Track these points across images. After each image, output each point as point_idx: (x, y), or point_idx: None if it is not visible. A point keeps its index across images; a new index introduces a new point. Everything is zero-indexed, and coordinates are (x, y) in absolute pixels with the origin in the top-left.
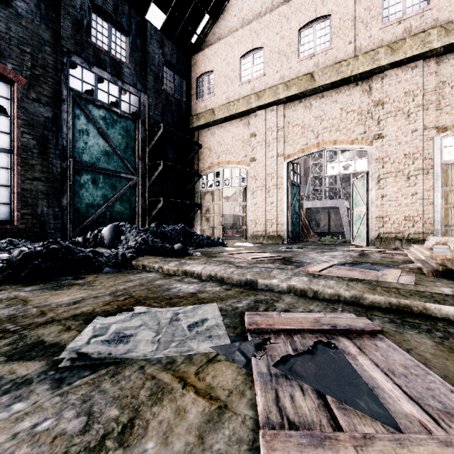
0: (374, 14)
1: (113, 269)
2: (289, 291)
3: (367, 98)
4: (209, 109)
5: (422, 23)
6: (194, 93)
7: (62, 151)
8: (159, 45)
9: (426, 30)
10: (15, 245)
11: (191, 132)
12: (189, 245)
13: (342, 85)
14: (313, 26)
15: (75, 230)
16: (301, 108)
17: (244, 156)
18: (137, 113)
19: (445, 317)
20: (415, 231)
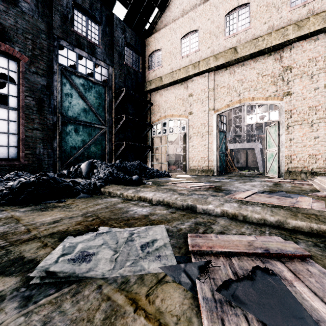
0: (284, 0)
1: (87, 195)
2: (223, 215)
3: (279, 65)
4: (158, 77)
5: (323, 4)
6: (147, 66)
7: (53, 109)
8: (122, 31)
9: None
10: (20, 176)
11: (145, 94)
12: (144, 176)
13: (258, 55)
14: (236, 12)
15: (62, 165)
16: (226, 74)
17: (184, 111)
18: (106, 81)
19: None
20: (317, 166)
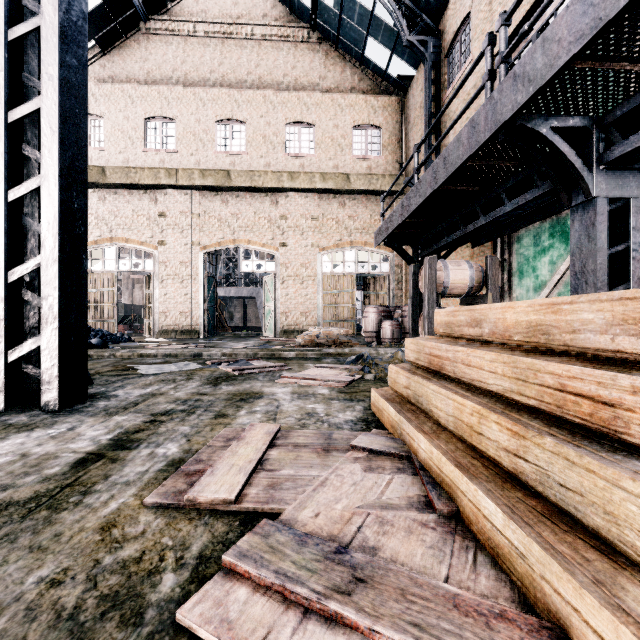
0: (280, 141)
1: None
2: (223, 356)
3: (275, 210)
4: (97, 166)
5: (311, 165)
6: None
7: None
8: None
9: (313, 172)
10: None
11: None
12: None
13: (255, 192)
14: (230, 125)
15: None
16: (218, 201)
17: (150, 236)
18: None
19: (286, 356)
20: (307, 324)
